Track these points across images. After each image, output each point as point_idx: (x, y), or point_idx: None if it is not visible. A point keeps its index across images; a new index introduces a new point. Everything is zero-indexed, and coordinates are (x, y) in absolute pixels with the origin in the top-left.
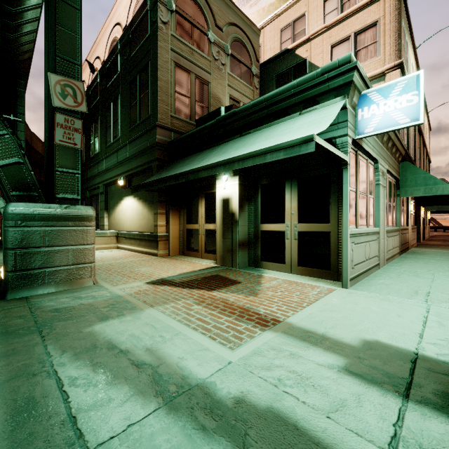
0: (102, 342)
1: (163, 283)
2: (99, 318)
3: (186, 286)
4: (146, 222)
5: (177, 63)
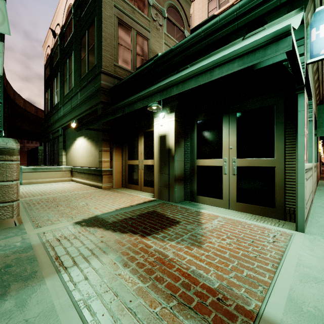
0: None
1: (93, 223)
2: None
3: (118, 228)
4: (93, 158)
5: (120, 19)
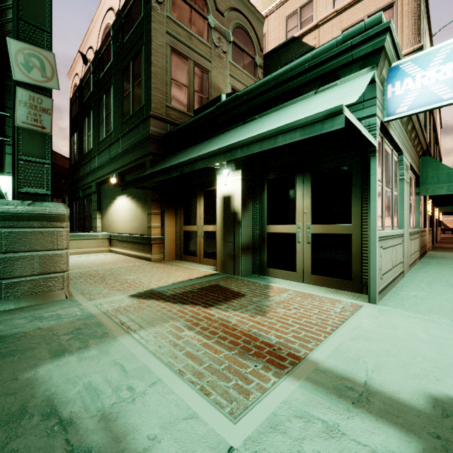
0: (37, 401)
1: (150, 295)
2: (52, 353)
3: (178, 300)
4: (139, 223)
5: (174, 48)
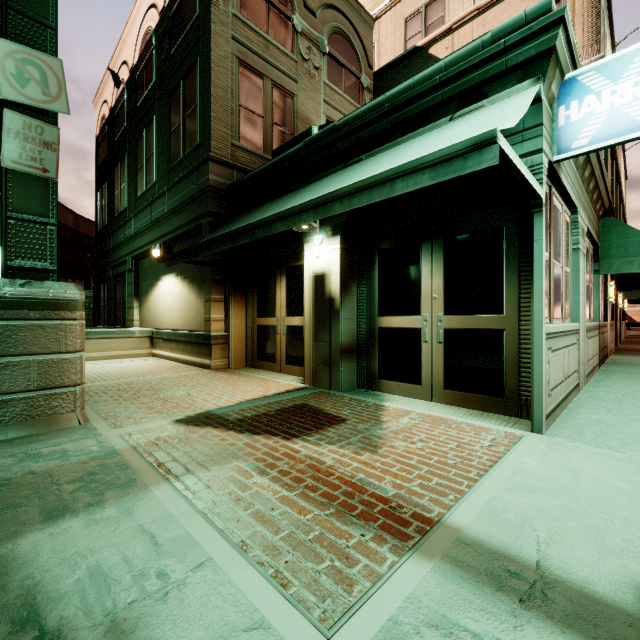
0: (9, 598)
1: (205, 421)
2: (46, 513)
3: (247, 429)
4: (194, 314)
5: (243, 61)
